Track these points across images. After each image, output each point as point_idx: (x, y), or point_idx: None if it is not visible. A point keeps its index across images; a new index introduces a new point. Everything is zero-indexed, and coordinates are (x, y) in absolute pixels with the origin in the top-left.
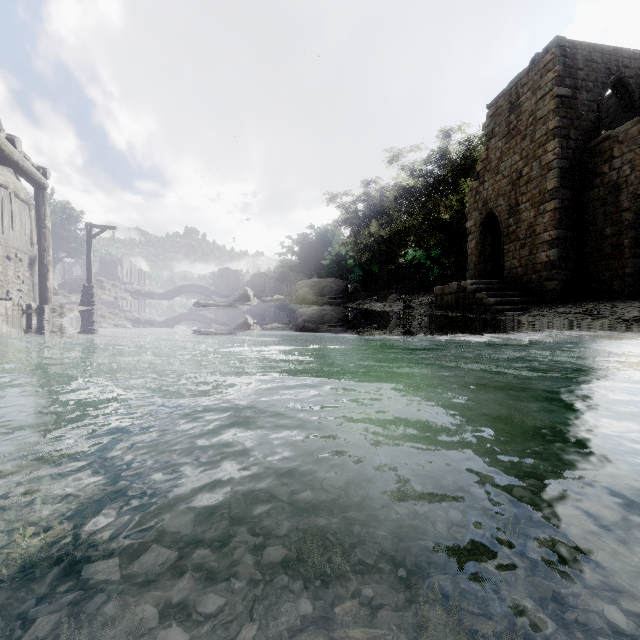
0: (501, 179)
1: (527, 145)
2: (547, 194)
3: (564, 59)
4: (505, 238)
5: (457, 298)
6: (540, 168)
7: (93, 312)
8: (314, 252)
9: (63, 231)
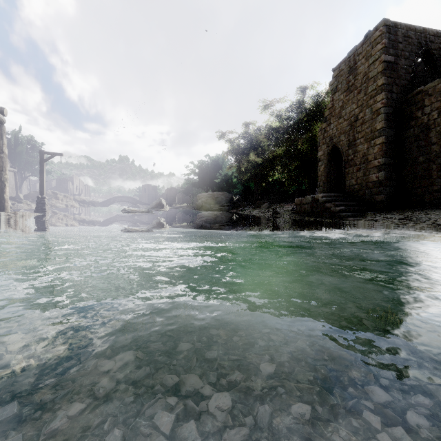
0: (343, 122)
1: (362, 97)
2: (376, 132)
3: (389, 35)
4: (345, 164)
5: (312, 207)
6: (371, 113)
7: (43, 217)
8: (209, 173)
9: (28, 157)
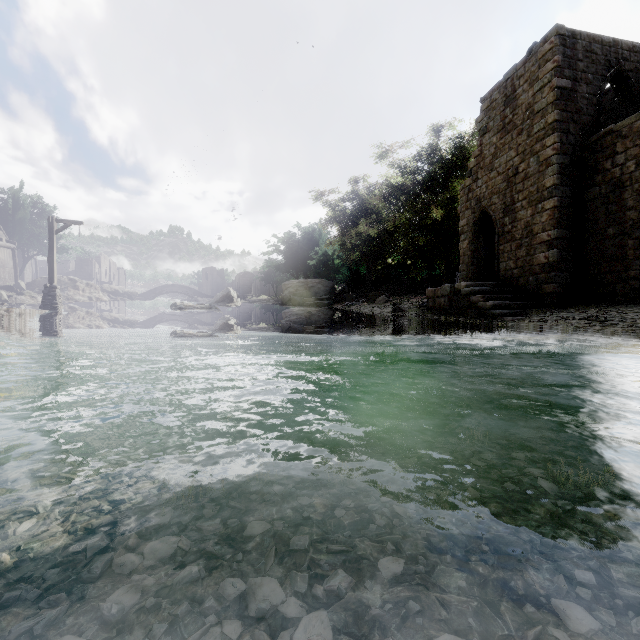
0: (496, 176)
1: (524, 140)
2: (545, 191)
3: (563, 49)
4: (500, 238)
5: (450, 301)
6: (538, 164)
7: (53, 315)
8: (300, 252)
9: (34, 227)
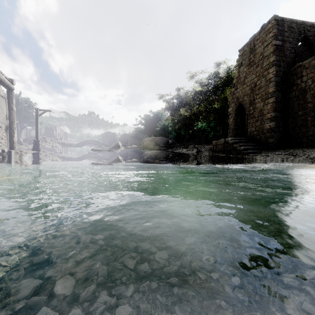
0: (246, 87)
1: (259, 70)
2: (269, 94)
3: (278, 26)
4: (248, 116)
5: (224, 147)
6: (265, 81)
7: (38, 154)
8: (152, 124)
9: (26, 113)
